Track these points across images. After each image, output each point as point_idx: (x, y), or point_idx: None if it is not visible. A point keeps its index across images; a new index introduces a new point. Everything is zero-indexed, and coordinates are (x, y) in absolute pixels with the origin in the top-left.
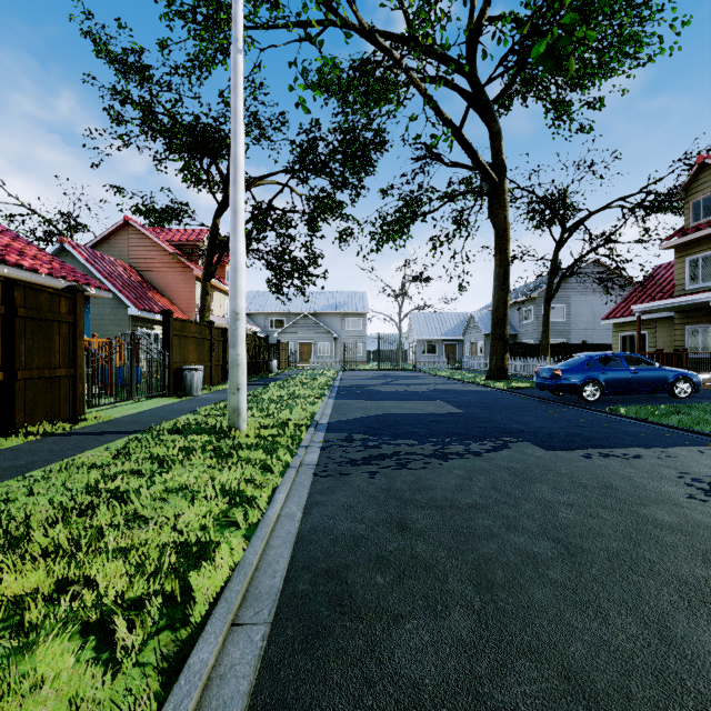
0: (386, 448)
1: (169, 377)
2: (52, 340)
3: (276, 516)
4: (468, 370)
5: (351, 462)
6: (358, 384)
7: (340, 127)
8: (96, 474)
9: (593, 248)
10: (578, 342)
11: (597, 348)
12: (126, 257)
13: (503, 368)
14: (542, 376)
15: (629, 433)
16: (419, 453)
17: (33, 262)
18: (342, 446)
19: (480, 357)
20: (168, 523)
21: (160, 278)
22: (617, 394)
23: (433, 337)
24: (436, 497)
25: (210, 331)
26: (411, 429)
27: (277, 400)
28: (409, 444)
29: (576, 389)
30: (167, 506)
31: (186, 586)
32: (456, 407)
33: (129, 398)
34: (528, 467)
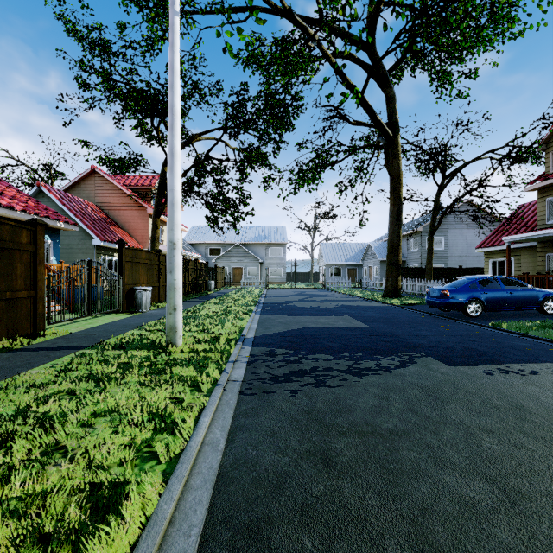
0: (305, 363)
1: (122, 296)
2: (14, 266)
3: (199, 445)
4: (366, 289)
5: (274, 379)
6: (279, 301)
7: (265, 89)
8: (32, 395)
9: (469, 190)
10: (454, 266)
11: (470, 271)
12: (93, 198)
13: (397, 287)
14: (432, 295)
15: (517, 348)
16: (335, 369)
17: (10, 201)
18: (266, 360)
19: (376, 278)
20: (84, 460)
21: (120, 215)
22: (495, 311)
23: (339, 262)
24: (356, 420)
25: (158, 258)
26: (326, 343)
27: (212, 316)
28: (325, 359)
29: (461, 306)
30: (89, 435)
31: (85, 552)
32: (361, 321)
33: (86, 314)
34: (437, 384)
